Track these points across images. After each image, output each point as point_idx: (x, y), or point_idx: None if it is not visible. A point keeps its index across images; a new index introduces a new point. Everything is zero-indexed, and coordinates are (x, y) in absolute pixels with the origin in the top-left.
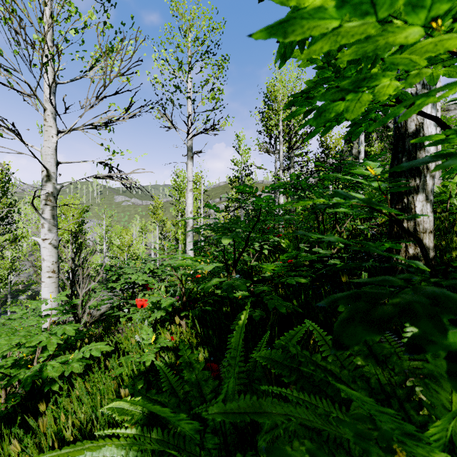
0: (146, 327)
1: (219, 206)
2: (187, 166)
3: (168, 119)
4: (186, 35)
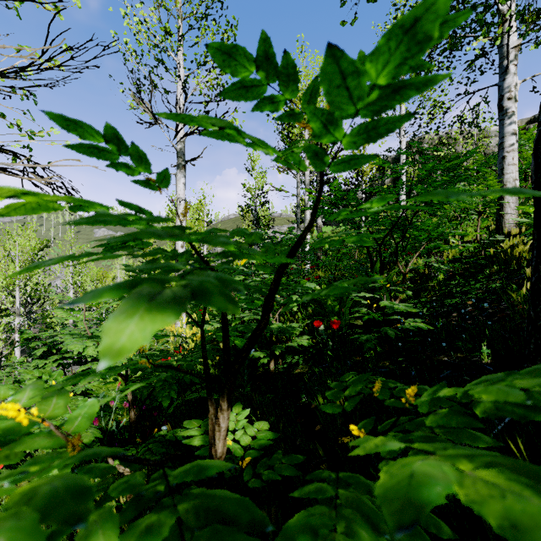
0: None
1: None
2: (176, 178)
3: (145, 106)
4: None
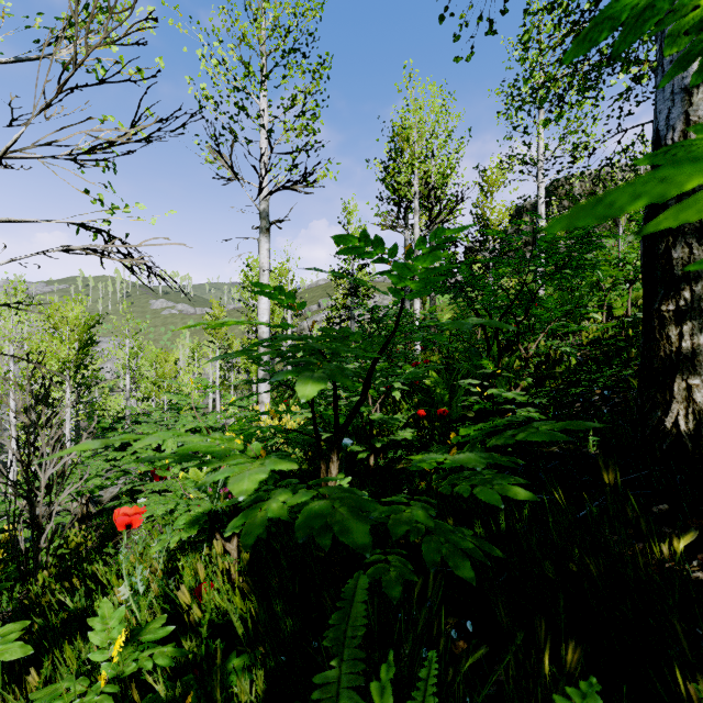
0: (106, 606)
1: (317, 316)
2: (259, 244)
3: (225, 162)
4: (256, 18)
